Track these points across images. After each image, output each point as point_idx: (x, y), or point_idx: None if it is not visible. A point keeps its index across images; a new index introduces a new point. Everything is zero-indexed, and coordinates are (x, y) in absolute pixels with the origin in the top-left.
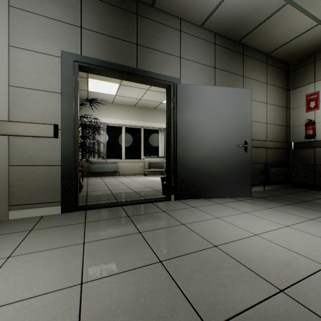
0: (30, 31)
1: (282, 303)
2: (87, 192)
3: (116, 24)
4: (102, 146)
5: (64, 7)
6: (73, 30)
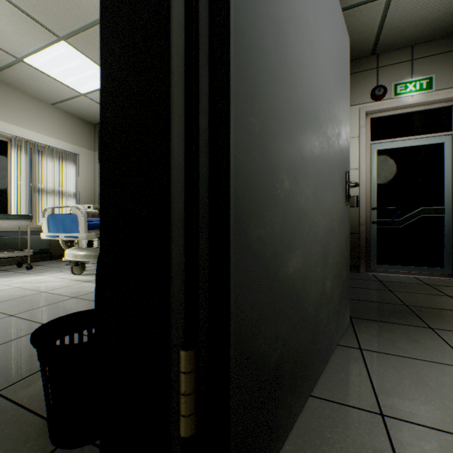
0: None
1: None
2: None
3: None
4: None
5: None
6: None
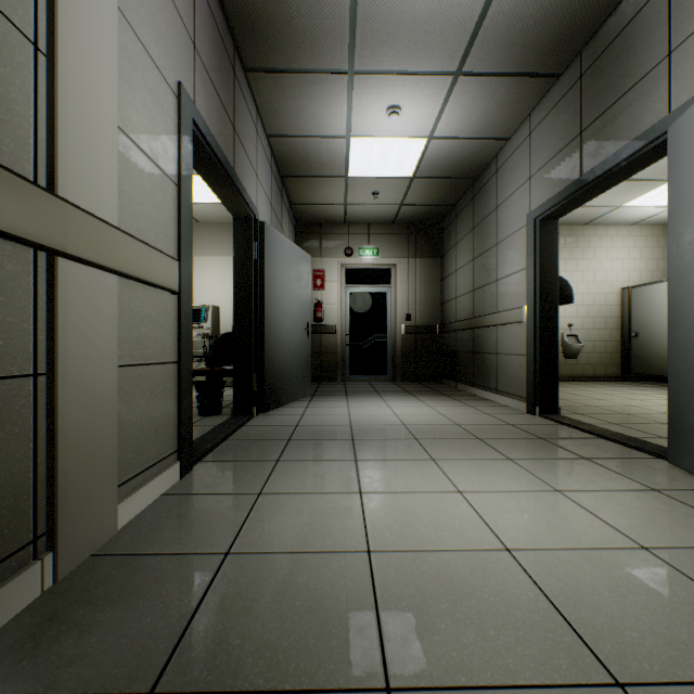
0: None
1: (466, 426)
2: None
3: (221, 72)
4: None
5: None
6: (188, 43)
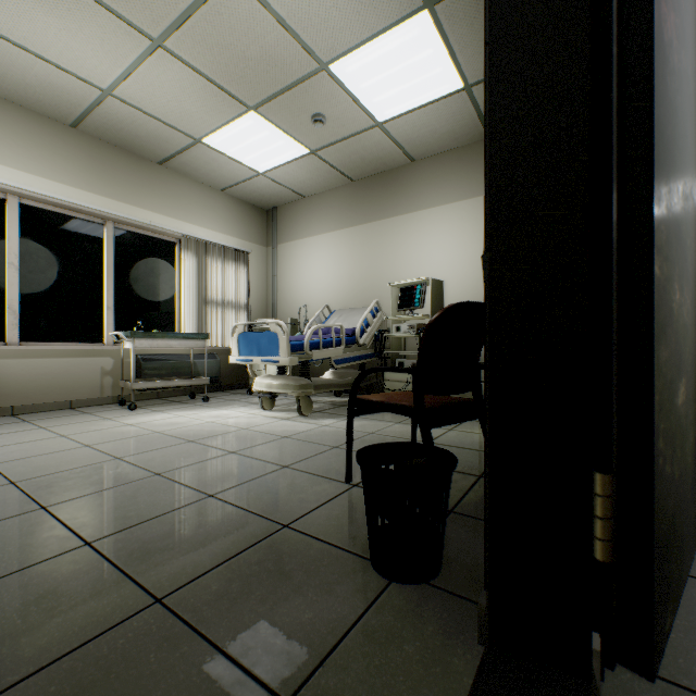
0: None
1: None
2: None
3: None
4: None
5: None
6: None
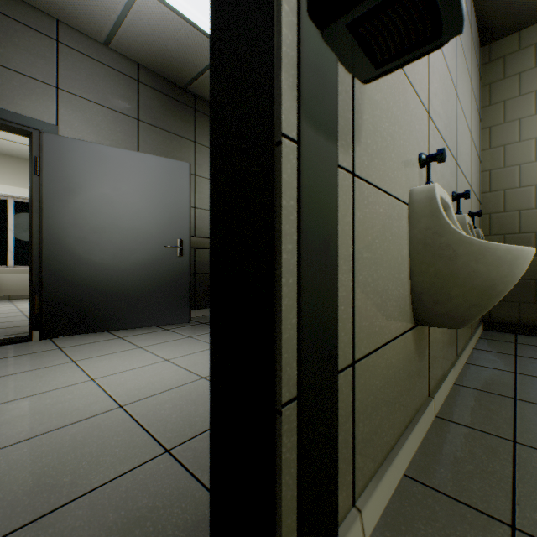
0: None
1: None
2: None
3: None
4: None
5: None
6: None
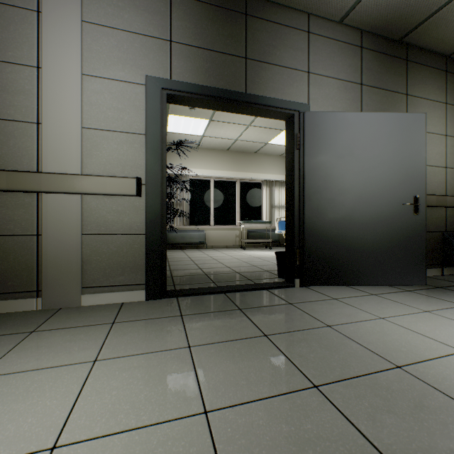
0: (107, 52)
1: None
2: (170, 271)
3: (217, 31)
4: (184, 207)
5: (149, 15)
6: (161, 46)
